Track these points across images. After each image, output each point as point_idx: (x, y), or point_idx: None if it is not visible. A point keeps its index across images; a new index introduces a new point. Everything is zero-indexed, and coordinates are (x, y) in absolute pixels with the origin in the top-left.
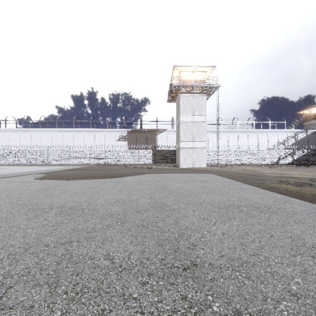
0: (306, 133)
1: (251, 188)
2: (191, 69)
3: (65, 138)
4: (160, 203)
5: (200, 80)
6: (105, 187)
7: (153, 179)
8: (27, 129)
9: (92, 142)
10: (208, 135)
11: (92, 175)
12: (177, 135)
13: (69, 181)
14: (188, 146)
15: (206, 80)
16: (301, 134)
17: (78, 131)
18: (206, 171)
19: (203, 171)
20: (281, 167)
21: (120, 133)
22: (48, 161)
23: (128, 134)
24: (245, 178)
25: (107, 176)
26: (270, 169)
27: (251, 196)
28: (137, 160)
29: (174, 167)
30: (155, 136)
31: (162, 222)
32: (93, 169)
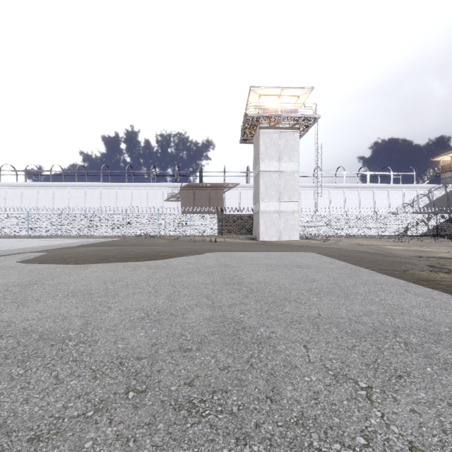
0: (445, 189)
1: (393, 281)
2: (277, 92)
3: (89, 196)
4: (232, 321)
5: (289, 109)
6: (133, 280)
7: (219, 263)
8: (33, 183)
9: (128, 203)
10: (300, 192)
11: (119, 255)
12: (255, 191)
13: (76, 267)
14: (272, 208)
15: (299, 108)
16: (438, 190)
17: (107, 186)
18: (300, 246)
19: (296, 247)
20: (411, 240)
21: (170, 189)
22: (62, 231)
23: (182, 191)
24: (369, 260)
25: (144, 256)
26: (397, 243)
27: (404, 302)
28: (194, 230)
29: (250, 240)
30: (222, 193)
31: (237, 392)
32: (127, 244)
